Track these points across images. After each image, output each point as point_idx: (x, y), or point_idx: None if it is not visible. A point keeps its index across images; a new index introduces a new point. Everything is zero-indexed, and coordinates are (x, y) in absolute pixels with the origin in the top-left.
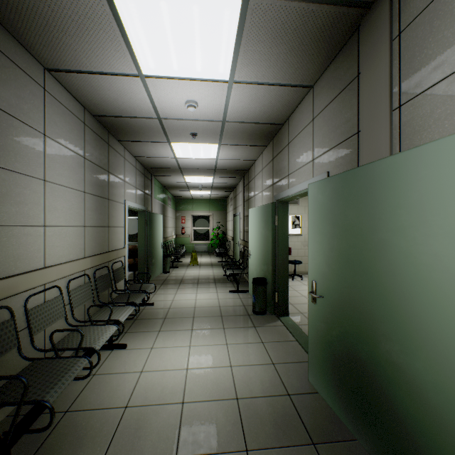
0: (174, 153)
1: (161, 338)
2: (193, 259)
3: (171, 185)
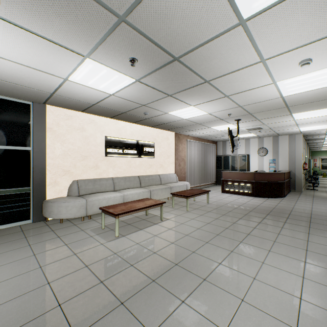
0: (322, 146)
1: (323, 182)
2: (323, 175)
3: (314, 149)
